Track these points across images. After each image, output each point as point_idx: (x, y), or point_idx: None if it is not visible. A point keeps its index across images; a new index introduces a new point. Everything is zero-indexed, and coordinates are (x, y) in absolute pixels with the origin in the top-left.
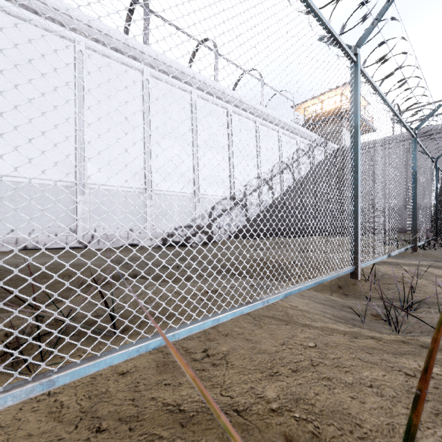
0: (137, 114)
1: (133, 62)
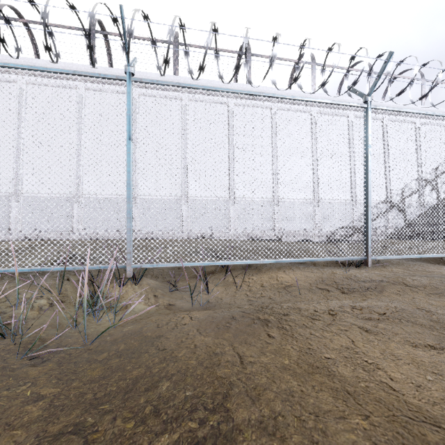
0: (307, 144)
1: (305, 108)
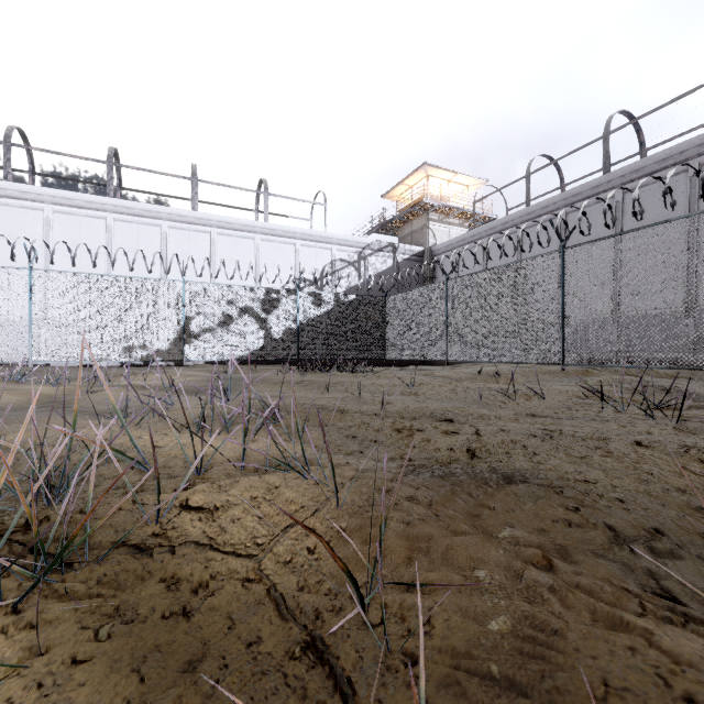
0: (100, 256)
1: (97, 213)
